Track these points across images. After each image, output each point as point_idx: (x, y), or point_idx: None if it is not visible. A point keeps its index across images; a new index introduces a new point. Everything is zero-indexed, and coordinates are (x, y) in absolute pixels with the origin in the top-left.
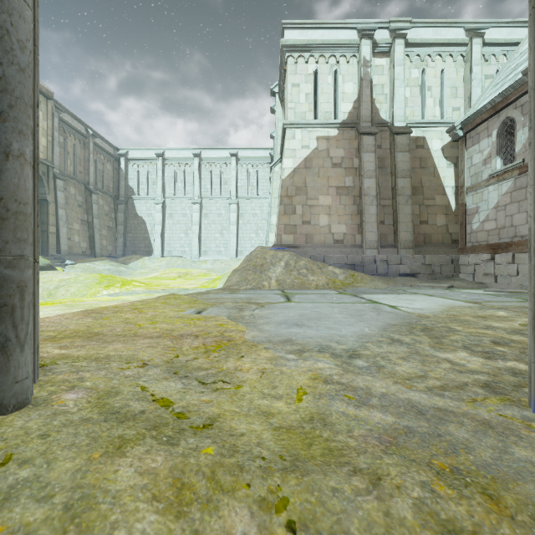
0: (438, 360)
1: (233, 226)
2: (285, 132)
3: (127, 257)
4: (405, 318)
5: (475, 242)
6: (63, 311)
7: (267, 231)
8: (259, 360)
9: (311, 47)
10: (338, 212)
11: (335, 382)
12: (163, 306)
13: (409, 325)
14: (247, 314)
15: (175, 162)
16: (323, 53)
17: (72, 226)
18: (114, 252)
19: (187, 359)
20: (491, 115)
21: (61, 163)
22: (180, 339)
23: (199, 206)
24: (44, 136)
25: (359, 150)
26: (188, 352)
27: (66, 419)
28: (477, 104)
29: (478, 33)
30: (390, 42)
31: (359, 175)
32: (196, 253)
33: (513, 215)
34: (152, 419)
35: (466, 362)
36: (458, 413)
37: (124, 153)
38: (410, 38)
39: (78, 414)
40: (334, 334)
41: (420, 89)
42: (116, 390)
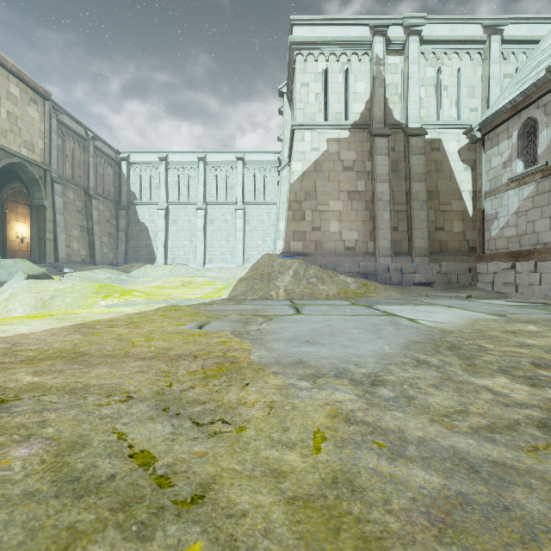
0: (476, 389)
1: (239, 232)
2: (294, 134)
3: (129, 265)
4: (428, 334)
5: (494, 250)
6: (52, 325)
7: (275, 237)
8: (267, 390)
9: (321, 44)
10: (349, 218)
11: (359, 421)
12: (162, 319)
13: (433, 342)
14: (253, 329)
15: (178, 166)
16: (333, 50)
17: (71, 232)
18: (115, 259)
19: (182, 389)
20: (511, 116)
21: (59, 167)
22: (177, 361)
23: (204, 212)
24: (41, 138)
25: (372, 152)
26: (184, 378)
27: (2, 494)
28: (496, 104)
29: (497, 30)
30: (404, 39)
31: (372, 179)
32: (201, 261)
33: (535, 221)
34: (123, 489)
35: (510, 391)
36: (521, 469)
37: (125, 156)
38: (425, 35)
39: (23, 484)
40: (351, 354)
41: (436, 89)
42: (84, 441)
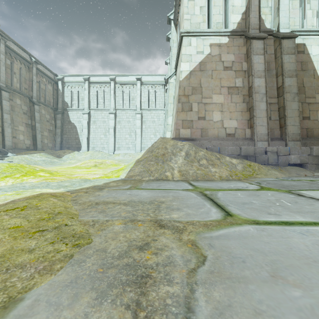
0: None
1: (138, 129)
2: (181, 42)
3: (62, 152)
4: None
5: None
6: None
7: (165, 129)
8: None
9: None
10: (229, 109)
11: None
12: None
13: None
14: None
15: (97, 84)
16: None
17: (17, 127)
18: (53, 147)
19: None
20: None
21: (8, 80)
22: None
23: (114, 116)
24: None
25: (248, 54)
26: None
27: None
28: None
29: None
30: None
31: (248, 77)
32: (112, 149)
33: None
34: None
35: None
36: None
37: (61, 78)
38: None
39: None
40: None
41: (301, 2)
42: None
